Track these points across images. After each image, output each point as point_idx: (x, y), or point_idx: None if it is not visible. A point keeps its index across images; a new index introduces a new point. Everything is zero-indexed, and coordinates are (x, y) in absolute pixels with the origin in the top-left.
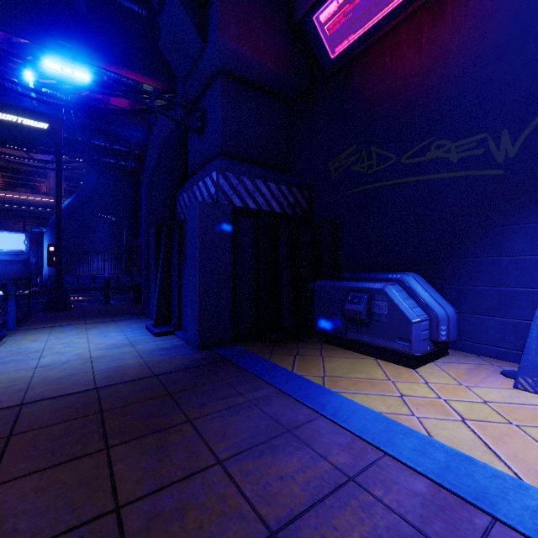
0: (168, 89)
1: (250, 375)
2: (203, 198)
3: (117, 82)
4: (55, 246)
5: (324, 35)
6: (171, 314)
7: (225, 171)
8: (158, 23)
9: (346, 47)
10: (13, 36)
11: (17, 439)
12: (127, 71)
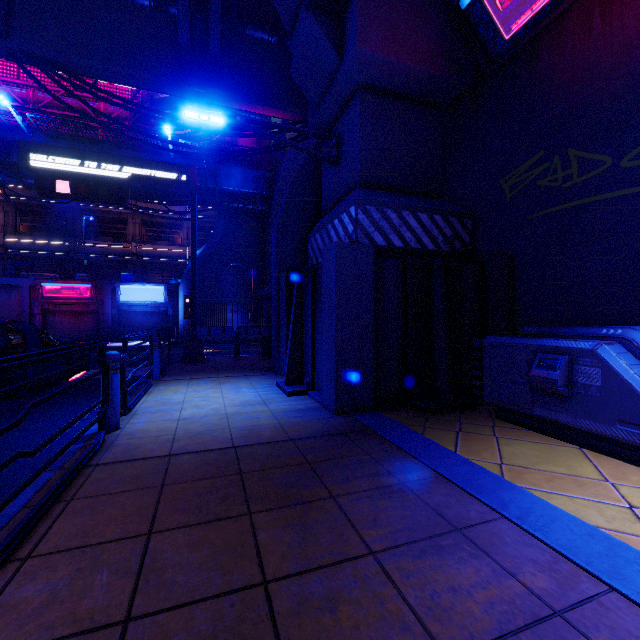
0: (298, 119)
1: (400, 451)
2: (338, 239)
3: (249, 121)
4: (190, 297)
5: (494, 12)
6: (303, 372)
7: (365, 204)
8: (288, 48)
9: (528, 20)
10: (155, 93)
11: (168, 489)
12: (257, 107)
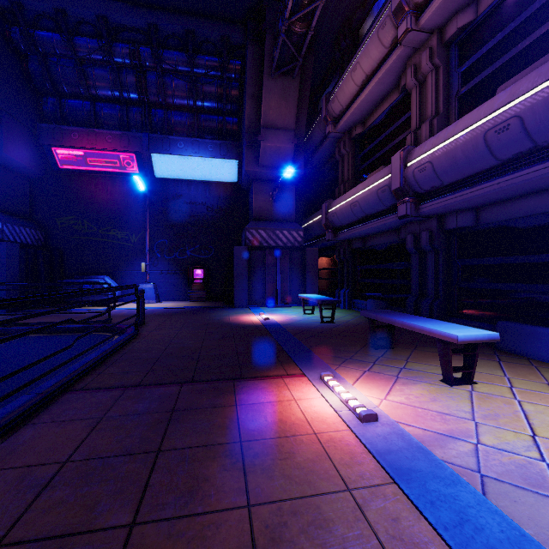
0: None
1: None
2: None
3: None
4: None
5: (58, 157)
6: None
7: (7, 222)
8: None
9: (71, 168)
10: None
11: None
12: None
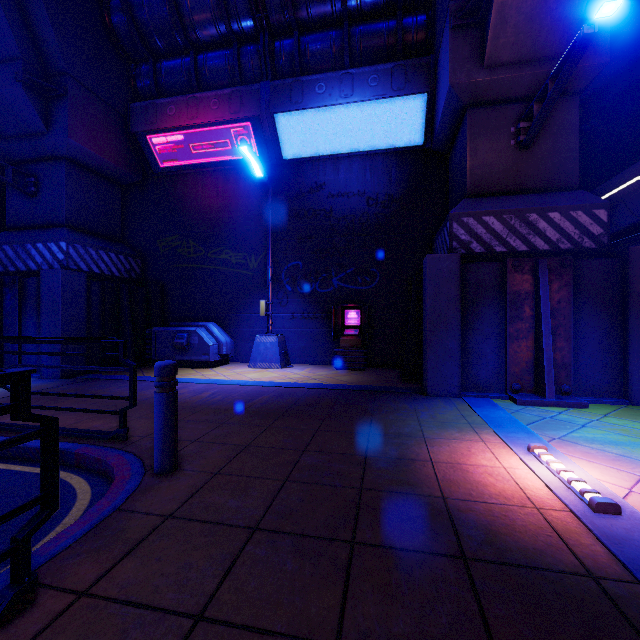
0: None
1: (120, 380)
2: (44, 259)
3: None
4: None
5: (155, 151)
6: (3, 361)
7: (75, 243)
8: None
9: (172, 166)
10: None
11: None
12: None
